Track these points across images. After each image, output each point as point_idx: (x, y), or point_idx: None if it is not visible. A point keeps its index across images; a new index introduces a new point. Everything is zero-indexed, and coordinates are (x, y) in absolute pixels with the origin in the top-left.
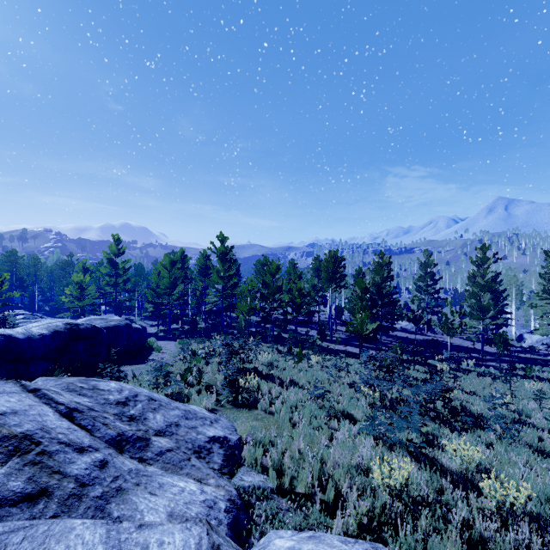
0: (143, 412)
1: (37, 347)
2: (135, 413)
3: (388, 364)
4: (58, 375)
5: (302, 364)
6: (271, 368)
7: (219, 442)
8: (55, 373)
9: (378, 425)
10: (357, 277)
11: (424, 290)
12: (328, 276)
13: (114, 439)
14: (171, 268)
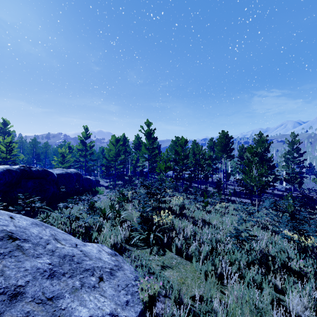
0: None
1: None
2: None
3: (291, 211)
4: None
5: (208, 208)
6: (184, 209)
7: None
8: None
9: None
10: (240, 151)
11: (291, 161)
12: (222, 148)
13: None
14: (116, 144)
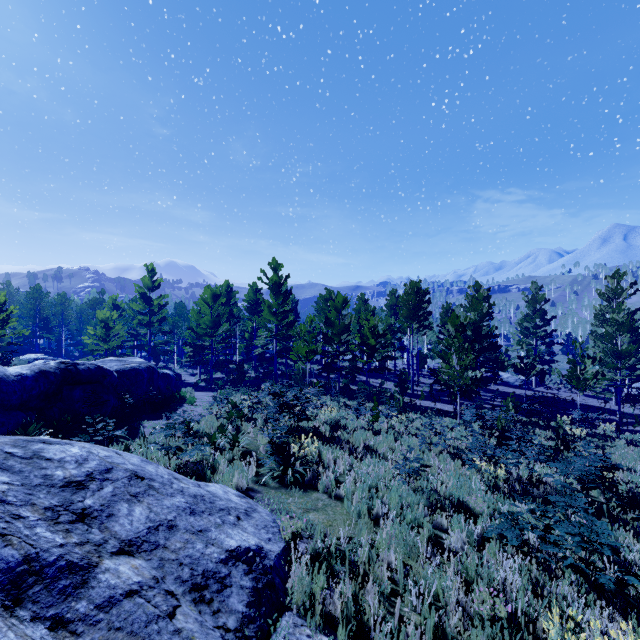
0: (112, 501)
1: (10, 392)
2: (93, 505)
3: (502, 426)
4: (33, 432)
5: (379, 424)
6: (338, 428)
7: (246, 560)
8: (29, 429)
9: (522, 530)
10: (444, 315)
11: (531, 333)
12: (409, 312)
13: (11, 571)
14: (213, 303)
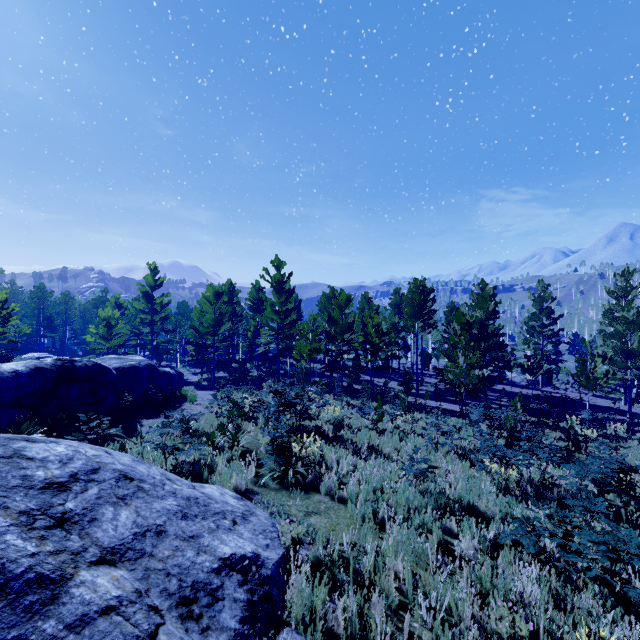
0: (96, 504)
1: (4, 389)
2: (74, 508)
3: (511, 426)
4: (26, 430)
5: (384, 424)
6: (341, 427)
7: (241, 569)
8: (23, 426)
9: (539, 536)
10: (449, 314)
11: (538, 332)
12: (413, 311)
13: None
14: (215, 302)
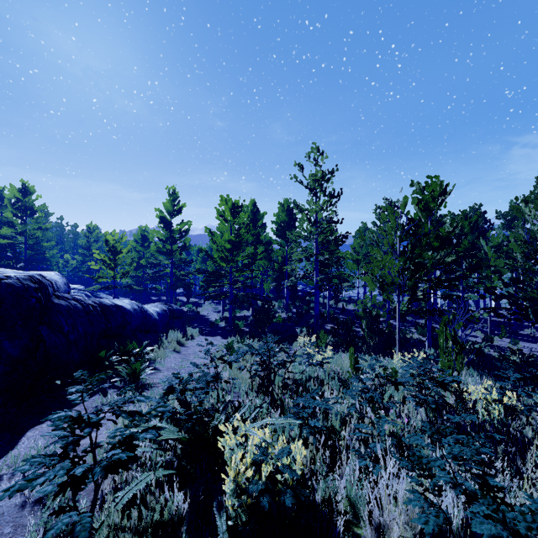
0: None
1: None
2: None
3: None
4: None
5: None
6: None
7: None
8: None
9: None
10: None
11: None
12: None
13: None
14: (232, 218)
